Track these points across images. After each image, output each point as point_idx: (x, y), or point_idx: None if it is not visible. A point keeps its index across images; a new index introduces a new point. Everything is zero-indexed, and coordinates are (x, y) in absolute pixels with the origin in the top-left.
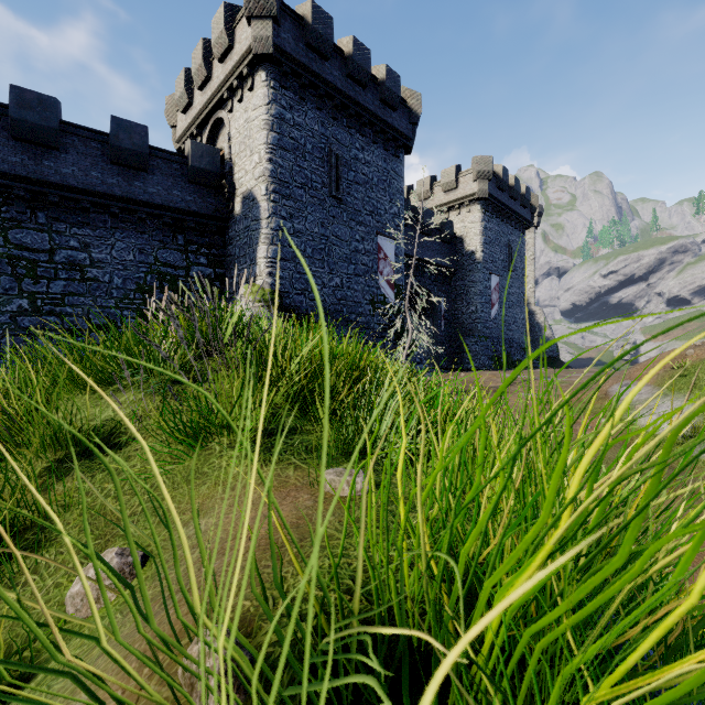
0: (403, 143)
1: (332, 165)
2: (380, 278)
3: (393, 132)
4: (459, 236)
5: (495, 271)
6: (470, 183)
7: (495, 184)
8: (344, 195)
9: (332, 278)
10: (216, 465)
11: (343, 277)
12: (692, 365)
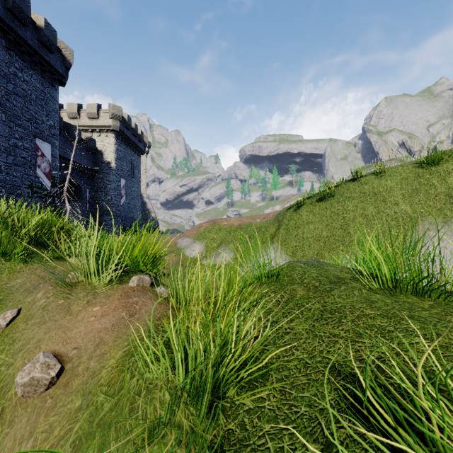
0: (58, 78)
1: None
2: (38, 169)
3: (50, 67)
4: (100, 150)
5: (123, 176)
6: (108, 119)
7: (123, 124)
8: (3, 100)
9: None
10: (4, 267)
11: (2, 164)
12: (204, 229)
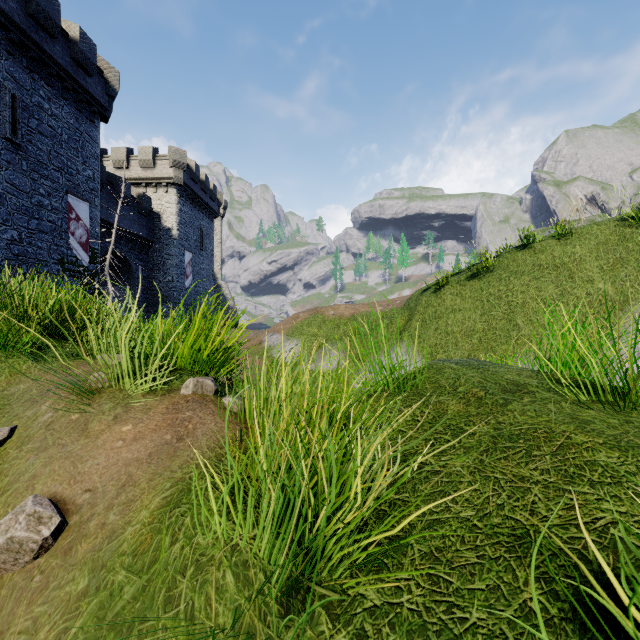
0: (99, 111)
1: (6, 104)
2: (72, 238)
3: (88, 96)
4: (157, 212)
5: (189, 248)
6: (168, 168)
7: (189, 175)
8: (23, 141)
9: (6, 229)
10: (3, 366)
11: (22, 230)
12: (302, 322)
